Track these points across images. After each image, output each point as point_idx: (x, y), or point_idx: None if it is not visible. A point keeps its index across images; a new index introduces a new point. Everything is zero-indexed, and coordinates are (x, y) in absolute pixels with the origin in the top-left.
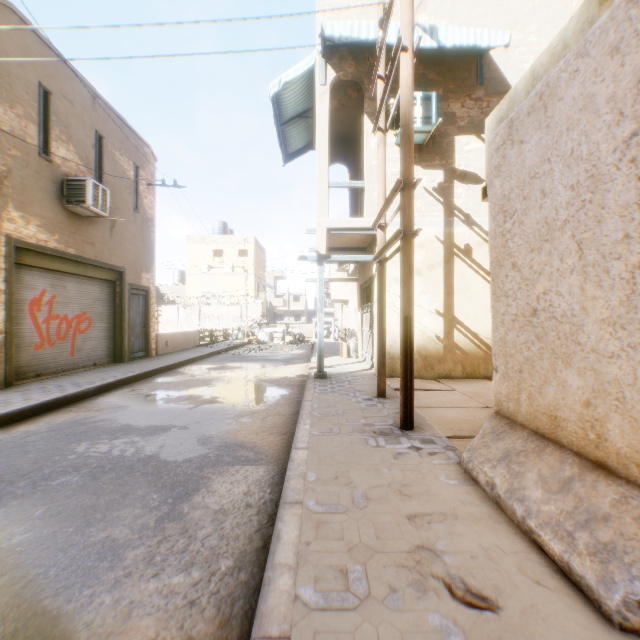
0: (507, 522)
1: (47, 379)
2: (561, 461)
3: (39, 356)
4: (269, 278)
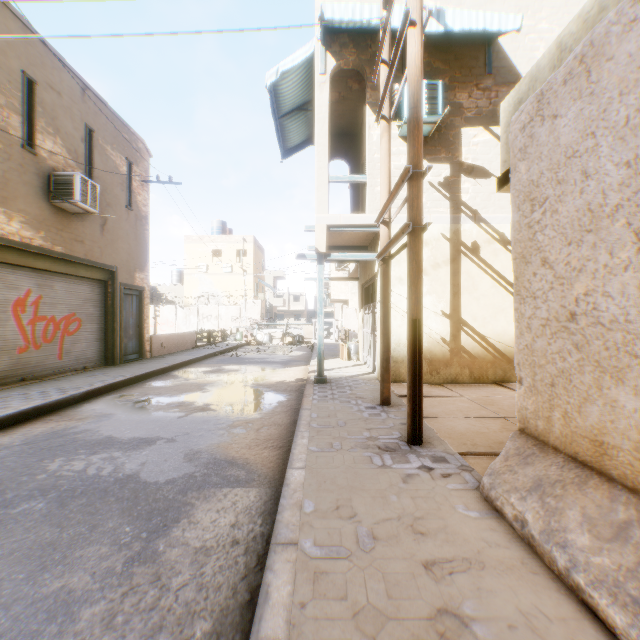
0: (545, 572)
1: (32, 384)
2: (611, 498)
3: (24, 360)
4: (269, 278)
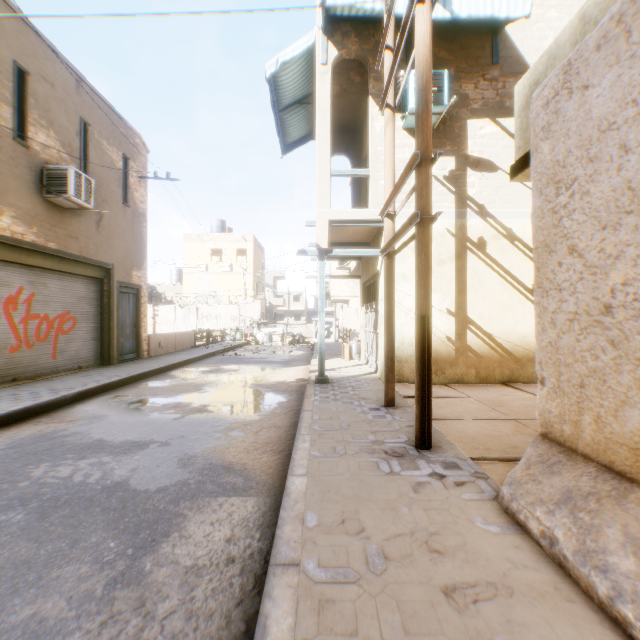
0: (583, 600)
1: (23, 384)
2: None
3: (15, 359)
4: (268, 277)
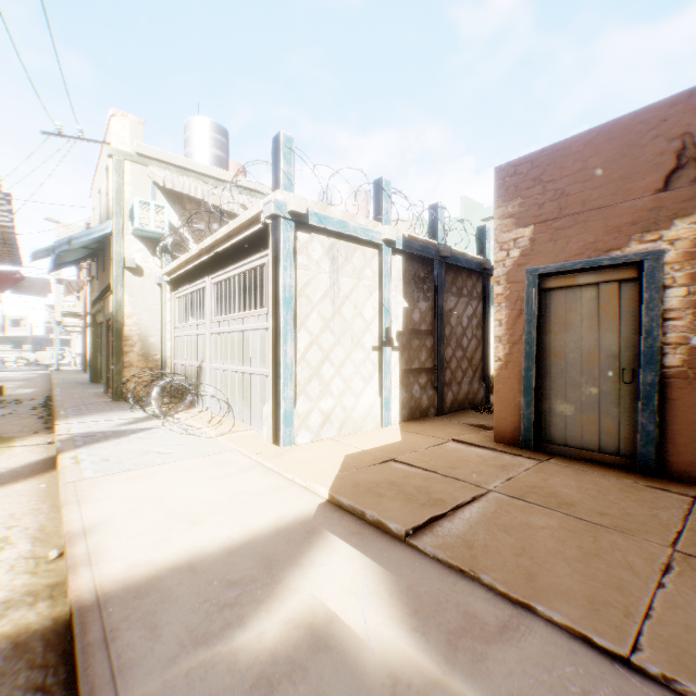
0: None
1: None
2: None
3: None
4: None
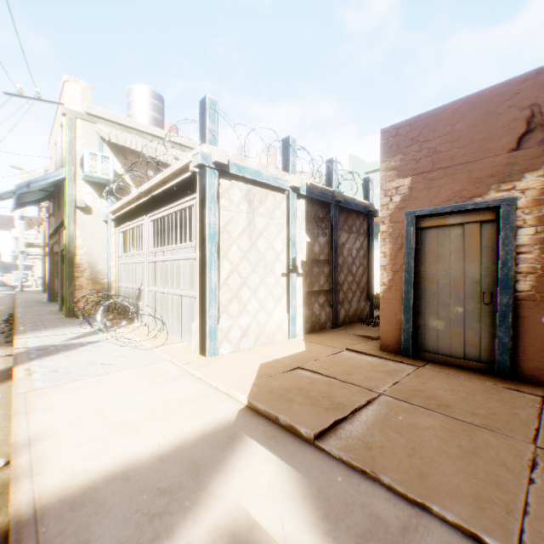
0: None
1: None
2: None
3: None
4: None
